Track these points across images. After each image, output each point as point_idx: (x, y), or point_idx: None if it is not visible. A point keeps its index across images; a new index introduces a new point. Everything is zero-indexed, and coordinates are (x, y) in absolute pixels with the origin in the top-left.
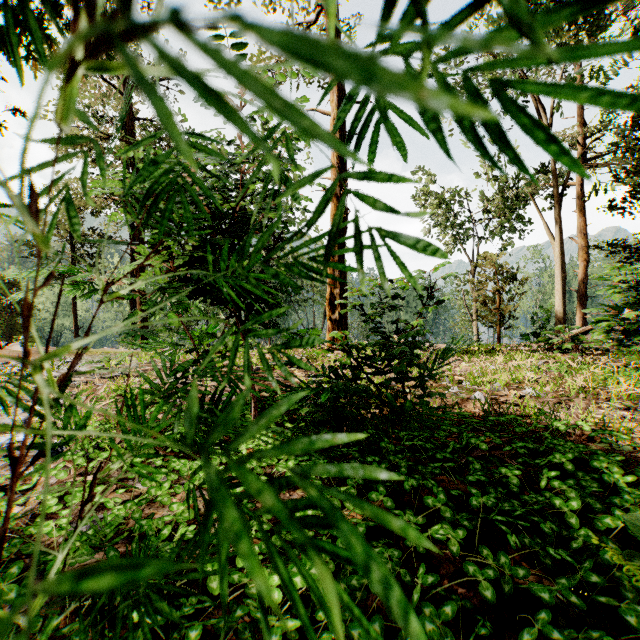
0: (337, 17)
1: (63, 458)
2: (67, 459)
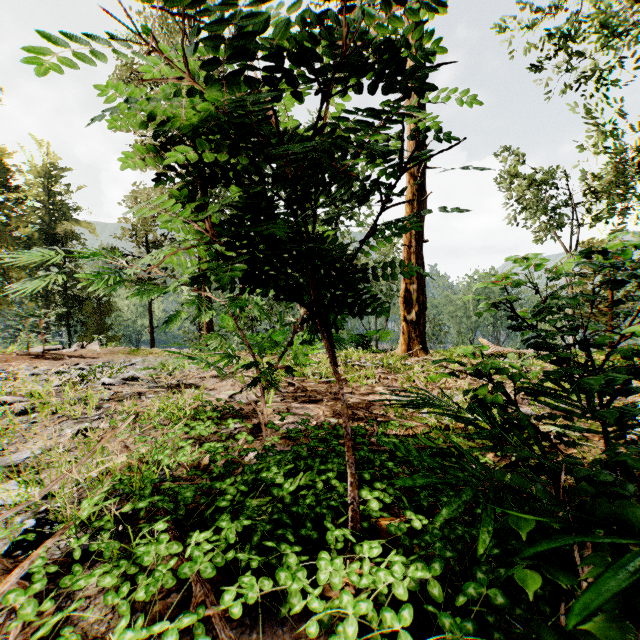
0: None
1: (2, 599)
2: (7, 603)
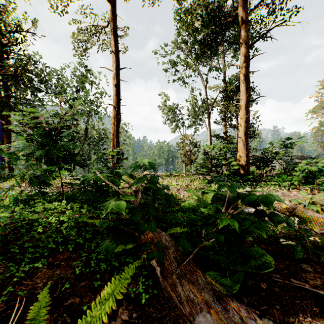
0: (115, 28)
1: None
2: None
